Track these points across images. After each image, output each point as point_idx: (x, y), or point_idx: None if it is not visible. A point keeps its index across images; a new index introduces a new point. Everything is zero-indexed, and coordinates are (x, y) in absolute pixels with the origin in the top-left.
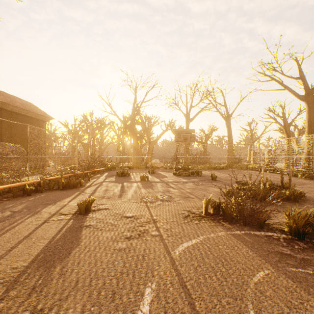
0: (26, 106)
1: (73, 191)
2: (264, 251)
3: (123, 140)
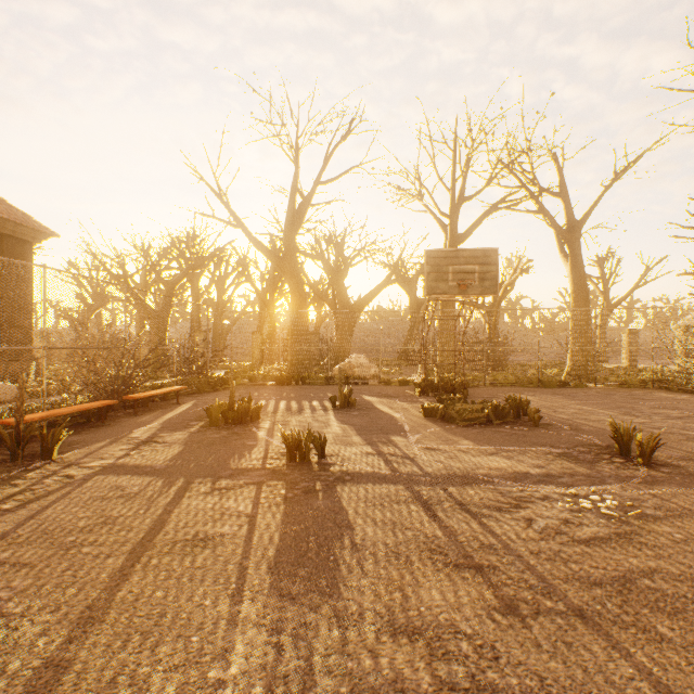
0: None
1: None
2: None
3: (271, 303)
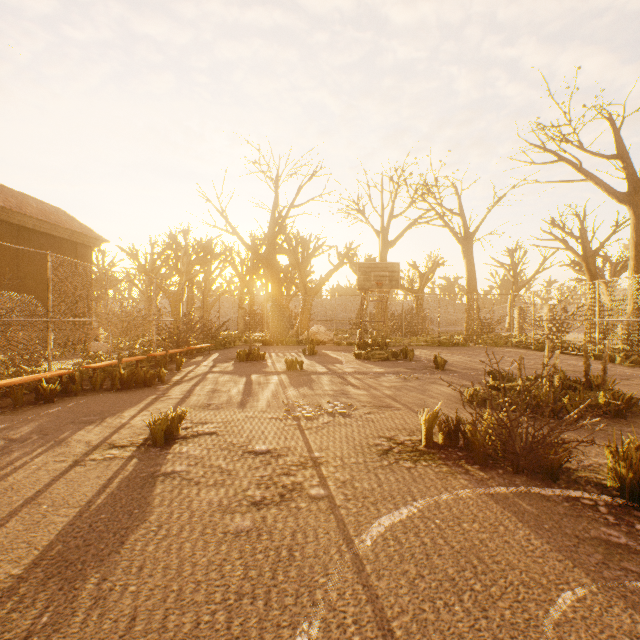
0: (50, 216)
1: (143, 393)
2: (566, 537)
3: (251, 285)
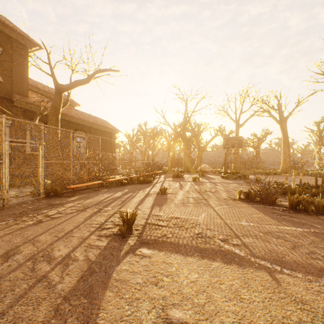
0: (104, 124)
1: (148, 185)
2: (264, 211)
3: (173, 146)
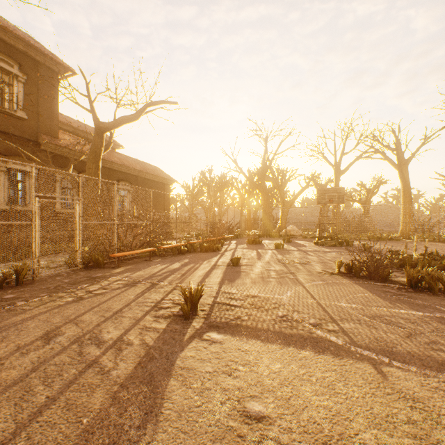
0: (155, 171)
1: (214, 253)
2: (373, 289)
3: (248, 201)
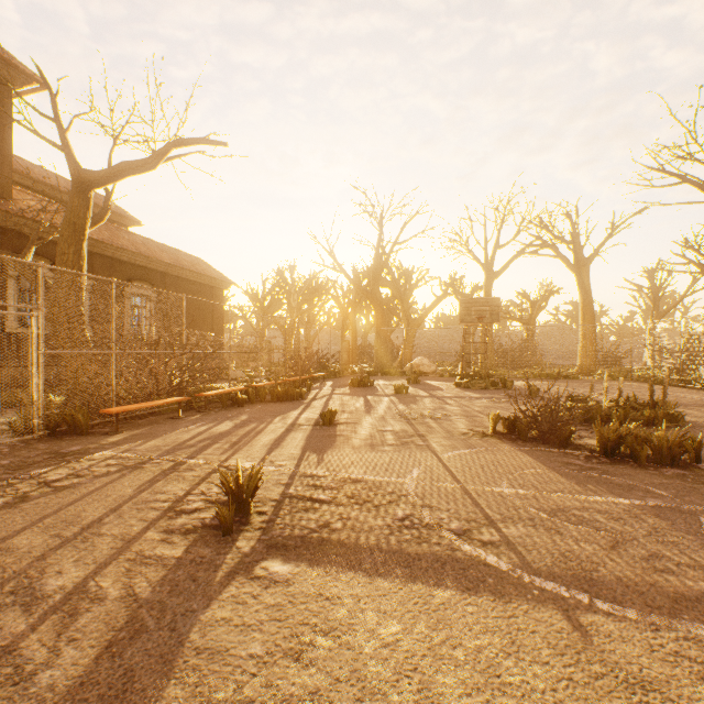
0: (196, 266)
1: (295, 404)
2: (548, 461)
3: (353, 317)
